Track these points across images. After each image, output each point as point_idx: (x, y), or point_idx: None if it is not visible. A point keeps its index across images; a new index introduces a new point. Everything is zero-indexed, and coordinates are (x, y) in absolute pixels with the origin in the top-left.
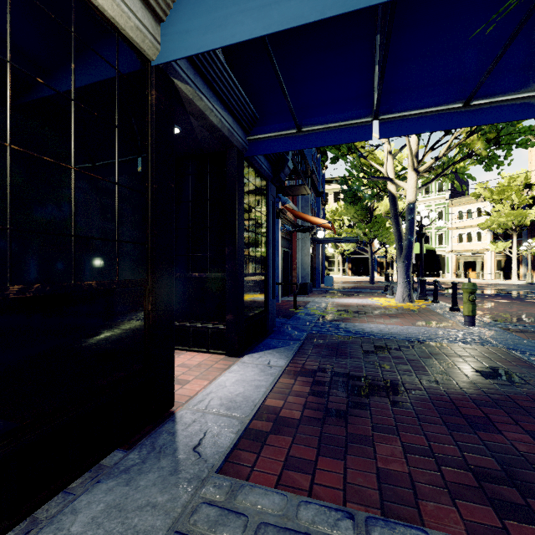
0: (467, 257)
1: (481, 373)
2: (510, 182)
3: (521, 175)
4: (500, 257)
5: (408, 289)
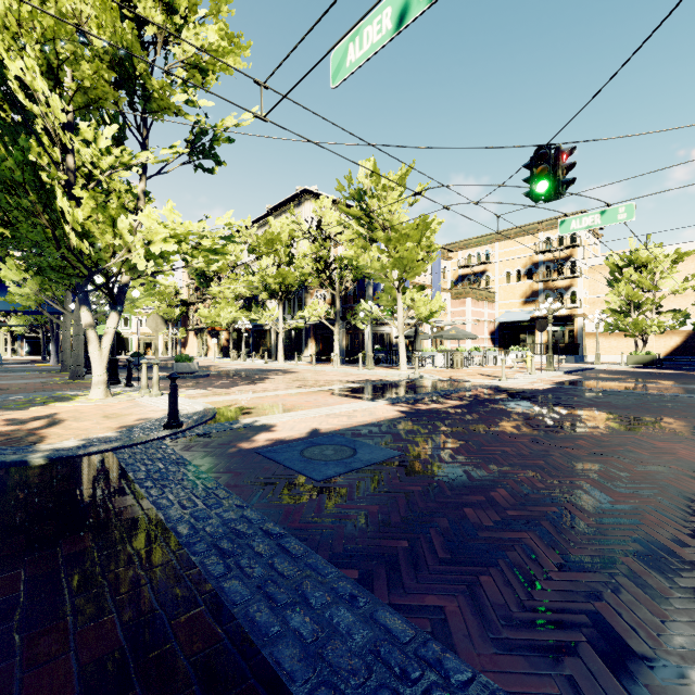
0: (146, 338)
1: (55, 370)
2: (166, 289)
3: (173, 284)
4: (167, 339)
5: (58, 357)
